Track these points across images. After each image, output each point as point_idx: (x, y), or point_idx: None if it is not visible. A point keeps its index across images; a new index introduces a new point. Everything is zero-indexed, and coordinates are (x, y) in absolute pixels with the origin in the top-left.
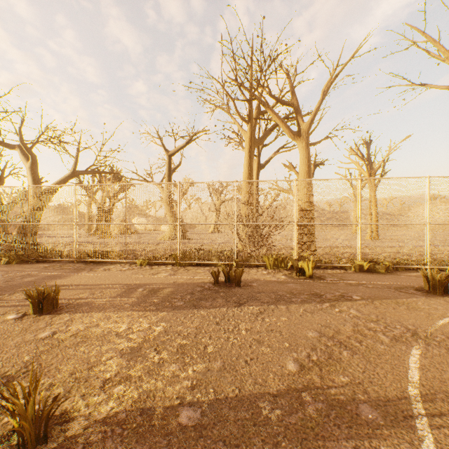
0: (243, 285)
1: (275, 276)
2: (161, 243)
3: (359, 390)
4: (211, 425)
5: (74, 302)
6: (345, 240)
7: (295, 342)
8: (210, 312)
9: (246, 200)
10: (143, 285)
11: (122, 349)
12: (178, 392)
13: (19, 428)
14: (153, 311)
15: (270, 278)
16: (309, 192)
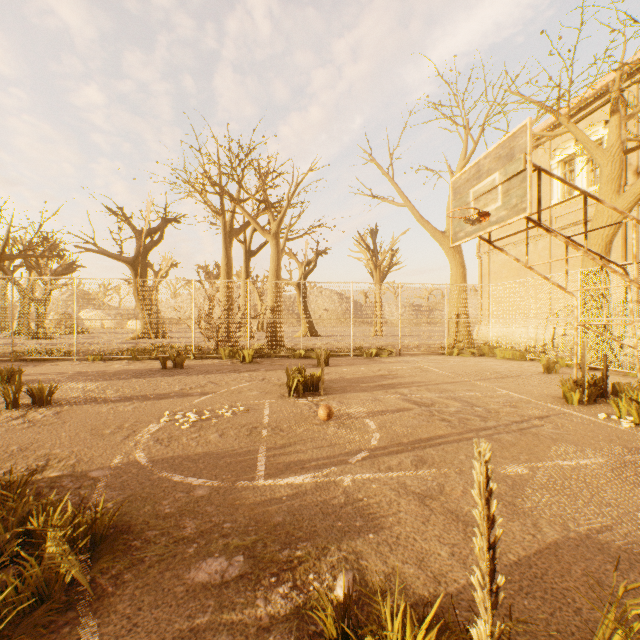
0: (187, 368)
1: (222, 363)
2: (122, 343)
3: (201, 391)
4: (125, 399)
5: (34, 381)
6: (347, 337)
7: (190, 384)
8: (147, 379)
9: (224, 294)
10: (96, 371)
11: (81, 391)
12: (113, 396)
13: (43, 392)
14: (103, 381)
15: (216, 364)
16: (277, 289)
